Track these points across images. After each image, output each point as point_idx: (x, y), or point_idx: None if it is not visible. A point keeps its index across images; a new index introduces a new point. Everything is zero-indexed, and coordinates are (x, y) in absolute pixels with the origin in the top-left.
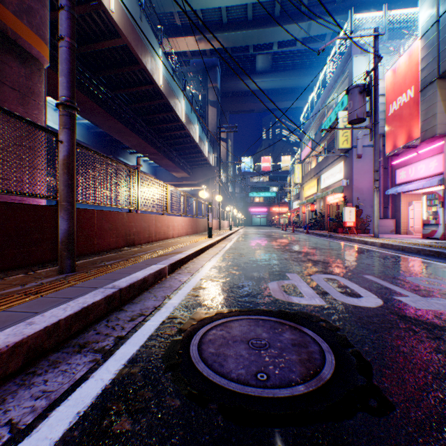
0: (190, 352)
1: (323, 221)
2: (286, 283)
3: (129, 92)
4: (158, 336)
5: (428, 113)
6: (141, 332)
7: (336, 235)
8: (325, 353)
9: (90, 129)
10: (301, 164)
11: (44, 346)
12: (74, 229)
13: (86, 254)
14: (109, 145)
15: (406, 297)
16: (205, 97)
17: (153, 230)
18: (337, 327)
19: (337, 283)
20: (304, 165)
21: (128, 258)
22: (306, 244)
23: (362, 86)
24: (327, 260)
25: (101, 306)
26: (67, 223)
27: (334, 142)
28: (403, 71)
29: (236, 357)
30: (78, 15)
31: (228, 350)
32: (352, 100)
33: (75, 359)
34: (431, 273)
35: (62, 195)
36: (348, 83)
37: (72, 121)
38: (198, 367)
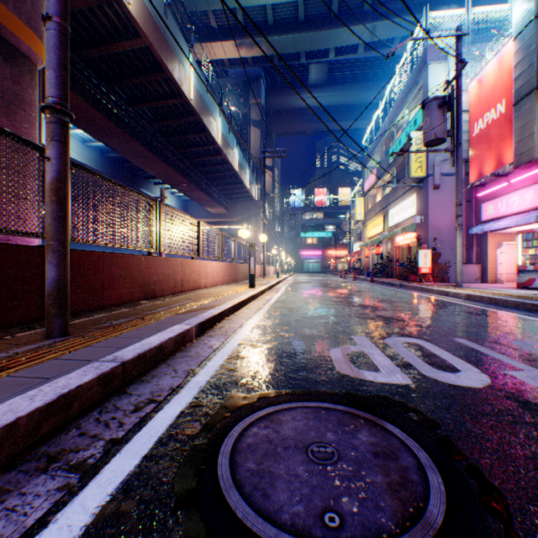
0: (218, 469)
1: (391, 266)
2: (352, 350)
3: (152, 107)
4: (171, 438)
5: (524, 132)
6: (147, 430)
7: (409, 284)
8: (427, 471)
9: (104, 154)
10: (363, 197)
11: None
12: (67, 278)
13: (90, 310)
14: (128, 174)
15: (520, 371)
16: (246, 116)
17: (180, 278)
18: (436, 422)
19: (421, 350)
20: (367, 198)
21: (144, 316)
22: (373, 296)
23: (441, 98)
24: (403, 318)
25: (92, 390)
26: (56, 269)
27: (405, 170)
28: (492, 81)
29: (289, 480)
30: (86, 8)
31: (276, 466)
32: (430, 115)
33: (35, 484)
34: None
35: (49, 231)
36: (423, 97)
37: (64, 131)
38: (228, 500)
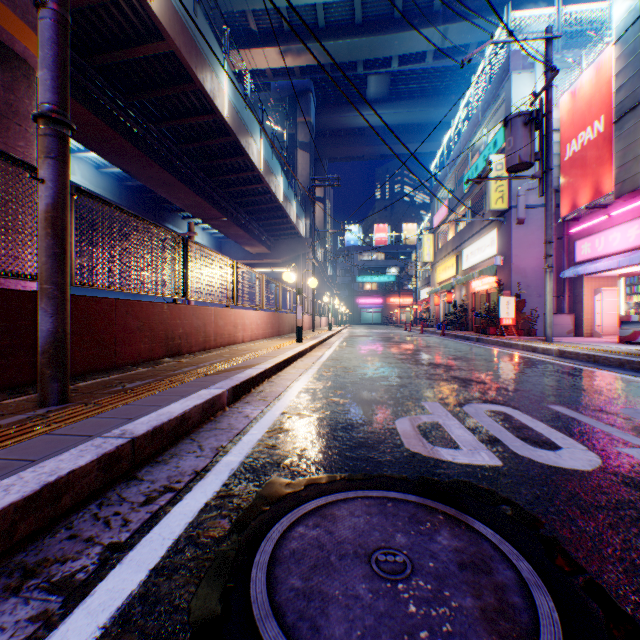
0: (250, 588)
1: (466, 317)
2: (424, 420)
3: (179, 125)
4: (191, 542)
5: (628, 154)
6: (160, 531)
7: (488, 338)
8: (532, 591)
9: (122, 182)
10: (432, 234)
11: None
12: (66, 330)
13: (99, 370)
14: (151, 206)
15: (637, 448)
16: (292, 137)
17: (212, 331)
18: (537, 519)
19: (510, 420)
20: (437, 236)
21: (165, 377)
22: (445, 353)
23: (527, 114)
24: (483, 379)
25: (89, 475)
26: (52, 320)
27: (483, 201)
28: (588, 93)
29: (347, 604)
30: (98, 4)
31: (329, 583)
32: (513, 135)
33: None
34: None
35: (43, 272)
36: (504, 114)
37: (62, 146)
38: (263, 636)
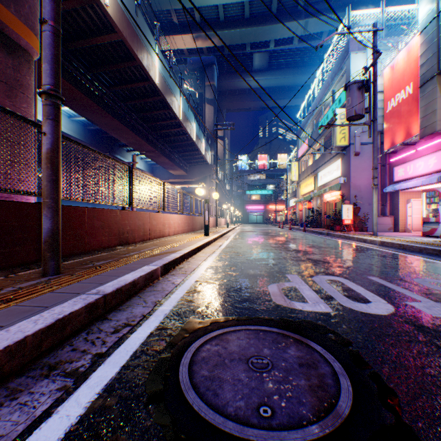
0: (179, 375)
1: (320, 218)
2: (286, 285)
3: (125, 88)
4: (143, 353)
5: (428, 109)
6: (125, 347)
7: (334, 233)
8: (339, 377)
9: (86, 127)
10: (298, 161)
11: (3, 370)
12: (59, 228)
13: (76, 254)
14: (105, 143)
15: (419, 302)
16: (202, 95)
17: (148, 228)
18: (349, 341)
19: (341, 285)
20: (300, 163)
21: (120, 258)
22: (305, 243)
23: (360, 82)
24: (328, 260)
25: (81, 316)
26: (50, 221)
27: (332, 139)
28: (402, 67)
29: (234, 383)
30: (72, 9)
31: (224, 373)
32: (351, 96)
33: (40, 386)
34: (439, 274)
35: (45, 191)
36: (346, 80)
37: (57, 112)
38: (187, 398)
